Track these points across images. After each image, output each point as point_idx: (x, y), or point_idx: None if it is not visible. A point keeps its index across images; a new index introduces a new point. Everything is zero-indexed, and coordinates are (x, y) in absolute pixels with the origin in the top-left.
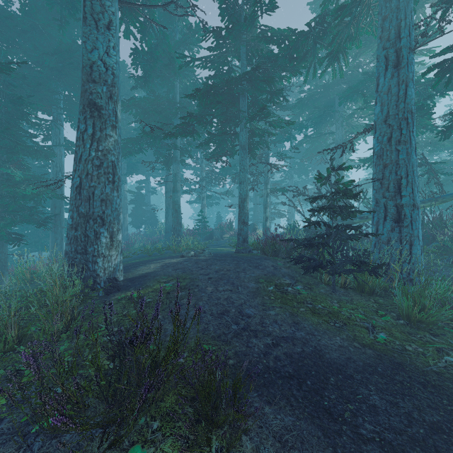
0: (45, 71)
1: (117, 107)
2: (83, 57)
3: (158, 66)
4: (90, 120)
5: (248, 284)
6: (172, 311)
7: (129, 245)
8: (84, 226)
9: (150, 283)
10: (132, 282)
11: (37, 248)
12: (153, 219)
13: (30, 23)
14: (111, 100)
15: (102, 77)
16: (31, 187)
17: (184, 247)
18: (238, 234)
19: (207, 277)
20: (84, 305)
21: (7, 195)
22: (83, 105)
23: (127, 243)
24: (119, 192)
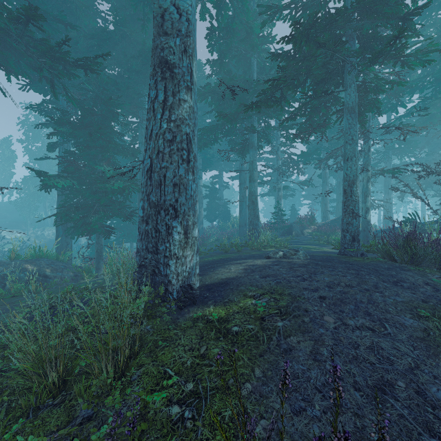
0: (133, 76)
1: (193, 64)
2: (154, 6)
3: (234, 41)
4: (162, 83)
5: (400, 320)
6: (322, 440)
7: (204, 239)
8: (155, 219)
9: (233, 297)
10: (210, 292)
11: (129, 239)
12: (226, 213)
13: (121, 33)
14: (185, 54)
15: (175, 26)
16: (119, 182)
17: (263, 243)
18: (343, 230)
19: (317, 297)
20: (152, 323)
21: (100, 191)
22: (153, 65)
23: (202, 237)
24: (195, 175)
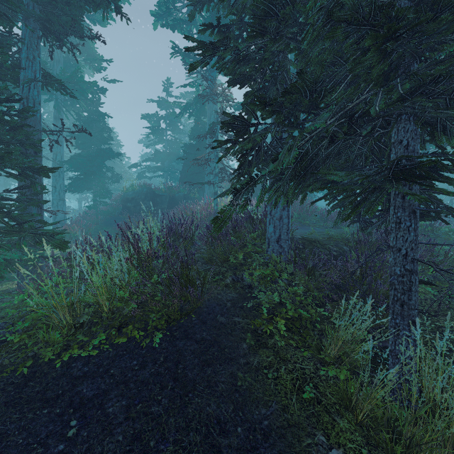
0: None
1: None
2: None
3: None
4: None
5: None
6: None
7: None
8: None
9: None
10: None
11: None
12: None
13: None
14: None
15: None
16: None
17: None
18: None
19: None
20: None
21: None
22: None
23: None
24: None
